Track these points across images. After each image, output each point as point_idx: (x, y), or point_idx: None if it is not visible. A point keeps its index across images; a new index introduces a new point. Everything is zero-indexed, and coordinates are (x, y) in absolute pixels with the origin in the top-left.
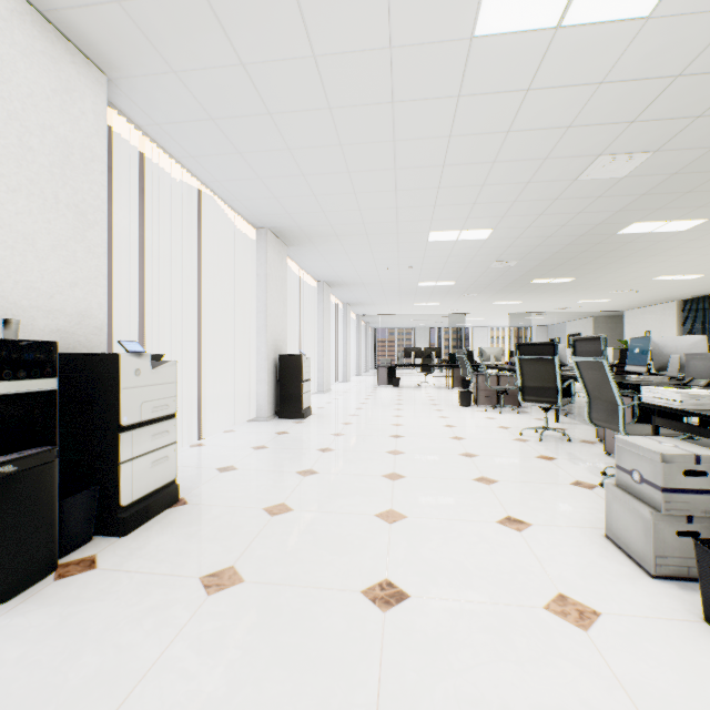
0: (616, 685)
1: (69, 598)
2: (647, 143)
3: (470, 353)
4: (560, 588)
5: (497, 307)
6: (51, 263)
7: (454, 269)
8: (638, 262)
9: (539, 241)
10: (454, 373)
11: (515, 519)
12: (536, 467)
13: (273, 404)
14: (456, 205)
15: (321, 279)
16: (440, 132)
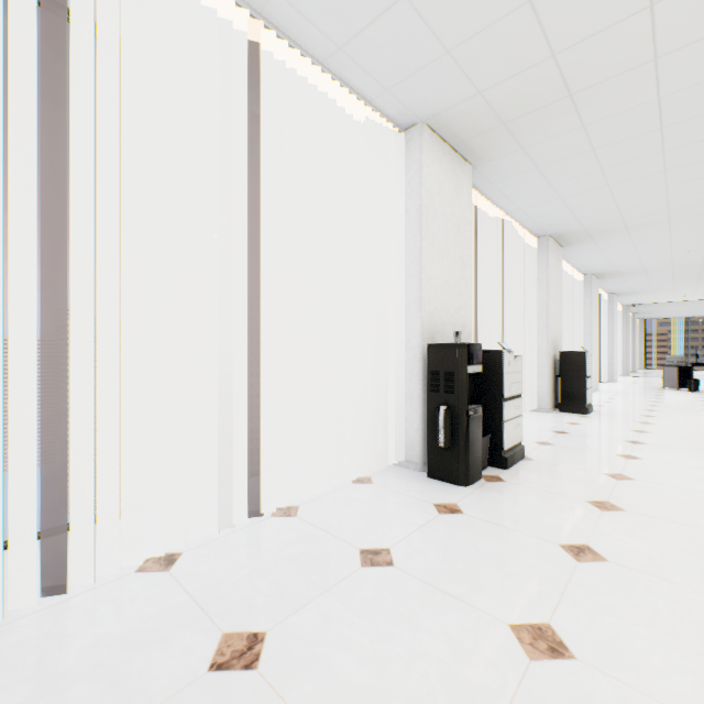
0: None
1: (504, 491)
2: None
3: None
4: None
5: None
6: (453, 296)
7: None
8: None
9: None
10: None
11: None
12: None
13: (552, 397)
14: None
15: (588, 272)
16: None
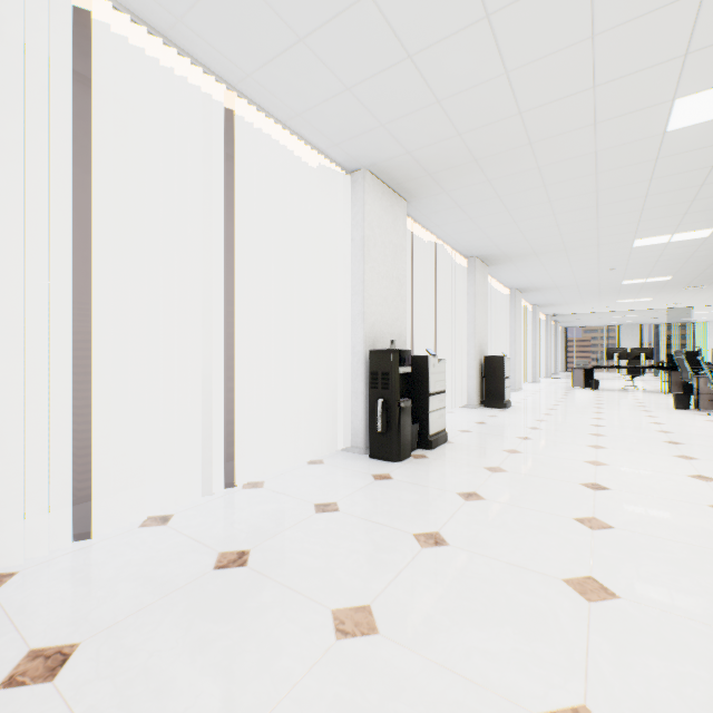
0: None
1: (427, 464)
2: None
3: (696, 354)
4: None
5: None
6: (391, 310)
7: (668, 265)
8: None
9: None
10: (671, 376)
11: (704, 477)
12: None
13: (478, 395)
14: (663, 218)
15: (512, 287)
16: (640, 179)
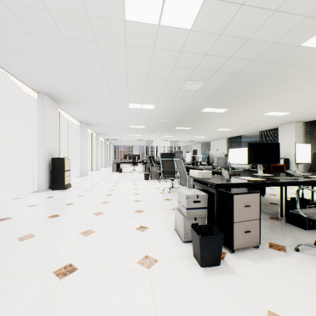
0: (150, 288)
1: None
2: (202, 78)
3: (153, 157)
4: (147, 253)
5: (165, 138)
6: None
7: (143, 120)
8: (210, 123)
9: (174, 111)
10: (146, 165)
11: (143, 226)
12: (162, 203)
13: (48, 183)
14: (137, 93)
15: (81, 121)
16: (122, 59)
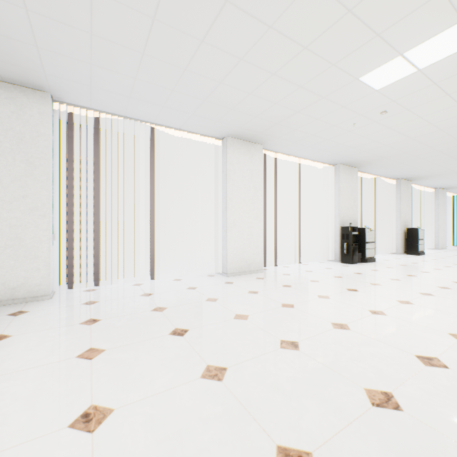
0: None
1: (363, 265)
2: None
3: None
4: None
5: None
6: (350, 211)
7: None
8: None
9: None
10: None
11: None
12: None
13: (403, 248)
14: None
15: (435, 187)
16: None
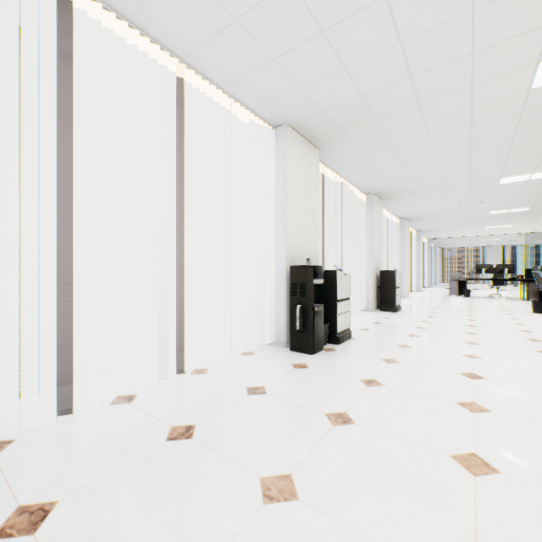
0: None
1: (335, 356)
2: None
3: None
4: None
5: None
6: (307, 234)
7: (527, 198)
8: None
9: None
10: (528, 286)
11: None
12: None
13: (375, 301)
14: (525, 160)
15: (401, 216)
16: (507, 129)
